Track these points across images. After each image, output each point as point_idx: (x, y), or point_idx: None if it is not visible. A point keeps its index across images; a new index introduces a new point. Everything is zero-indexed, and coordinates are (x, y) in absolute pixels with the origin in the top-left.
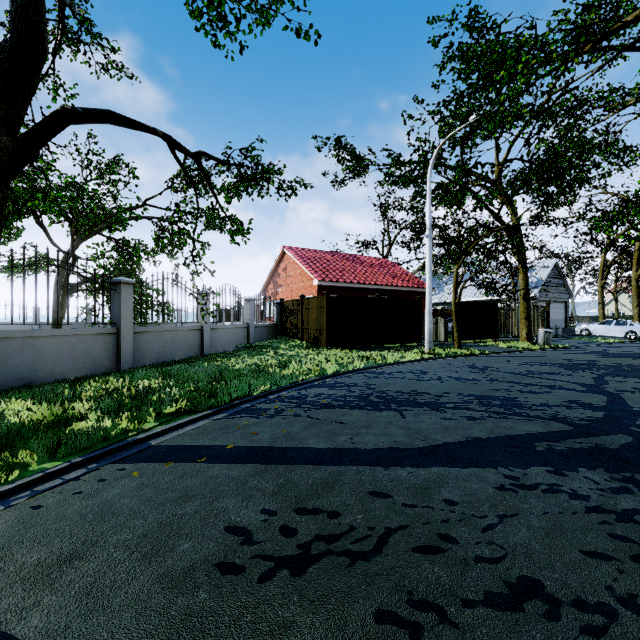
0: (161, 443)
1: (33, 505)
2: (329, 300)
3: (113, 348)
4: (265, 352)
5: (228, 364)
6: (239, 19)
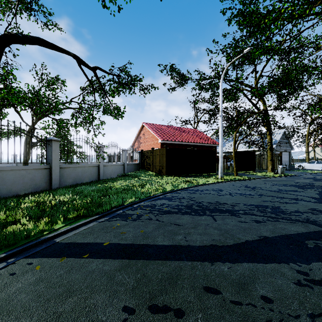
0: (62, 240)
1: None
2: (167, 150)
3: (47, 176)
4: (133, 178)
5: (111, 185)
6: None
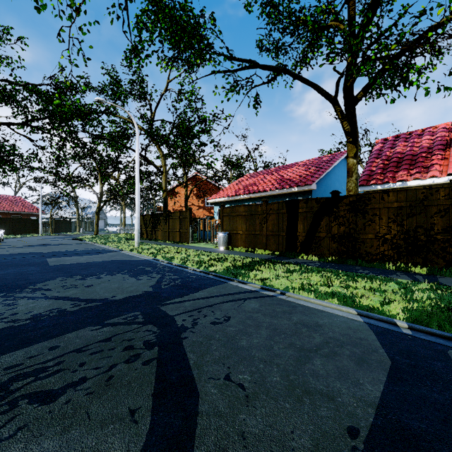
0: None
1: None
2: (1, 219)
3: None
4: None
5: None
6: None
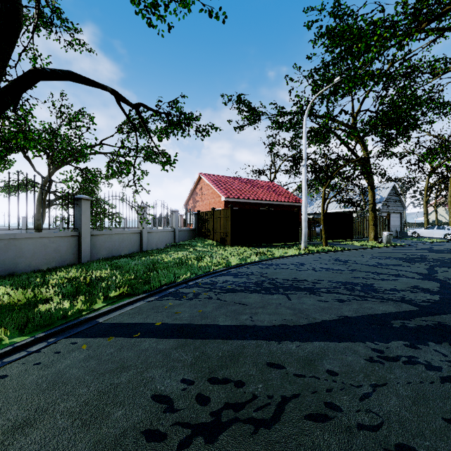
0: (106, 320)
1: (0, 375)
2: (232, 211)
3: (75, 246)
4: (186, 249)
5: (159, 258)
6: (167, 5)
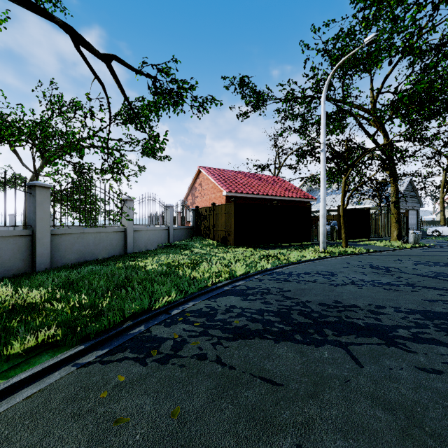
0: None
1: None
2: (236, 206)
3: (27, 250)
4: (181, 250)
5: (140, 265)
6: None
